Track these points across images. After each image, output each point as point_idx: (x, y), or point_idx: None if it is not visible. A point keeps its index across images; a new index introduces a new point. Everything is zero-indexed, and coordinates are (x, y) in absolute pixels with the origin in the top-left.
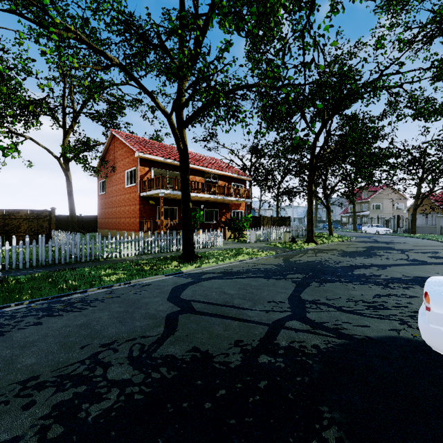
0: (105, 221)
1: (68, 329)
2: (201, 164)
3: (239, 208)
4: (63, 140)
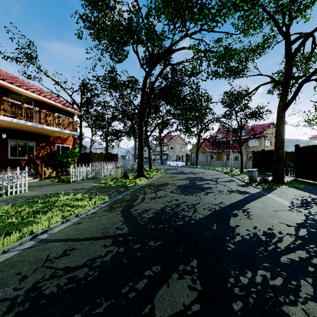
0: None
1: None
2: (3, 77)
3: (66, 142)
4: None
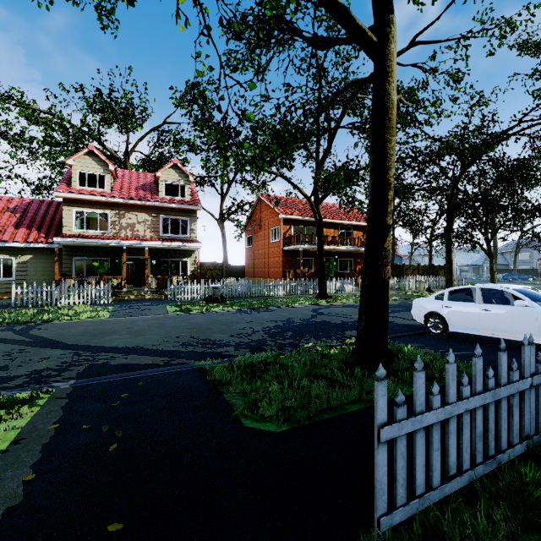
0: (252, 270)
1: (273, 315)
2: (335, 217)
3: None
4: (220, 205)
